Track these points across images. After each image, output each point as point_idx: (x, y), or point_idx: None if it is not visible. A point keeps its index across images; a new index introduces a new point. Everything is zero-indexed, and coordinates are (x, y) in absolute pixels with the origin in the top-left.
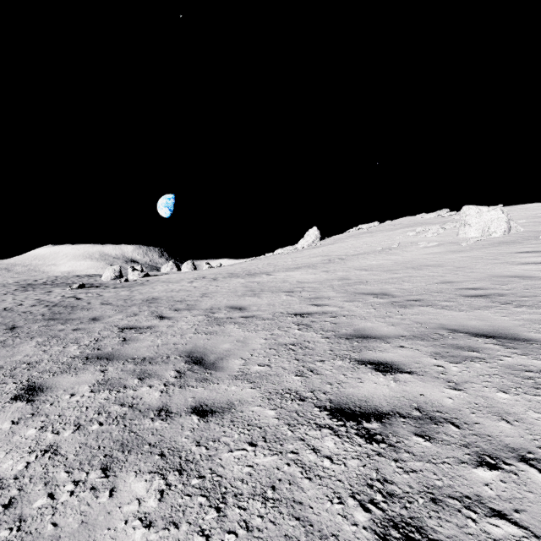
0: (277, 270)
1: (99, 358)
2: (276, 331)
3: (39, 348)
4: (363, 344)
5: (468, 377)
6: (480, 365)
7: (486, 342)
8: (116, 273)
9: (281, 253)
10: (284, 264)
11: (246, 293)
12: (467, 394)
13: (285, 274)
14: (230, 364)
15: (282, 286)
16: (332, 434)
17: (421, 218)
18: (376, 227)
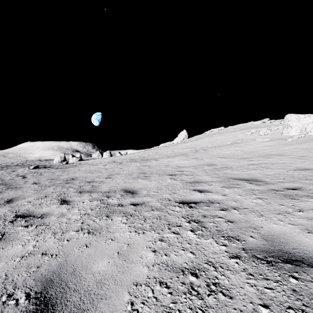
0: (162, 157)
1: None
2: (167, 233)
3: None
4: (308, 285)
5: None
6: None
7: None
8: (62, 158)
9: (164, 146)
10: (166, 153)
11: (139, 175)
12: None
13: (167, 160)
14: None
15: (166, 170)
16: None
17: (251, 124)
18: (223, 130)
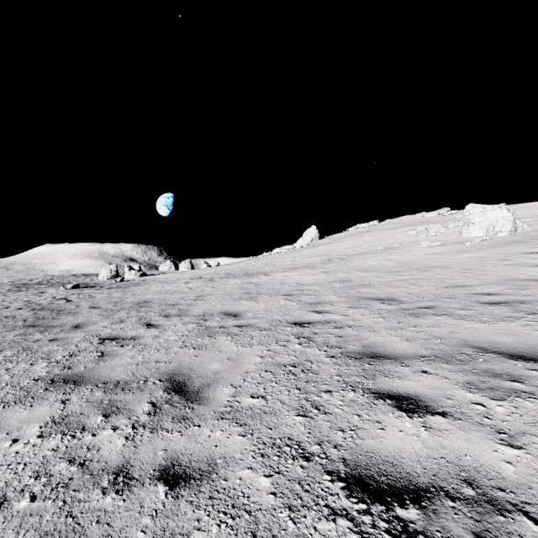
0: (275, 271)
1: (65, 382)
2: (274, 346)
3: (3, 365)
4: (376, 367)
5: (523, 424)
6: (532, 404)
7: (528, 368)
8: (112, 272)
9: (280, 252)
10: (282, 263)
11: (242, 296)
12: (530, 456)
13: (283, 274)
14: (217, 394)
15: (281, 289)
16: (353, 529)
17: (421, 217)
18: (376, 226)
